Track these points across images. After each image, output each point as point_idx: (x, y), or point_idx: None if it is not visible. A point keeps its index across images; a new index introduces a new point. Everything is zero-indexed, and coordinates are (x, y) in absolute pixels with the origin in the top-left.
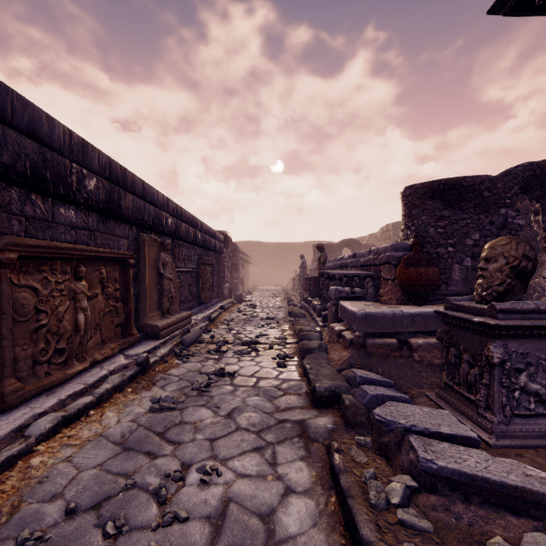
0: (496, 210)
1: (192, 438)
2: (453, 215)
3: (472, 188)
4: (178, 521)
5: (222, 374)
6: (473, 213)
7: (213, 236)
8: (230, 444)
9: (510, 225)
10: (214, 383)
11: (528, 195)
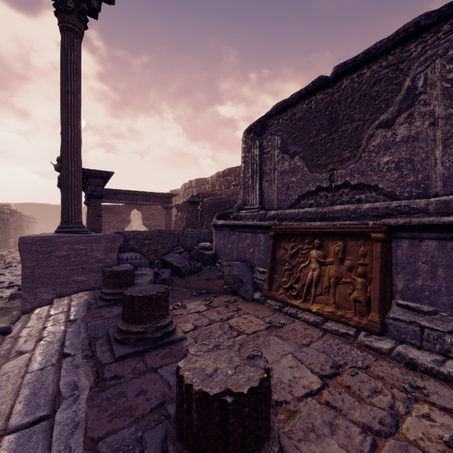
0: (121, 215)
1: (4, 272)
2: (108, 216)
3: (113, 208)
4: (5, 275)
5: (12, 266)
6: (114, 215)
7: (2, 212)
8: (15, 271)
9: (125, 219)
10: (9, 268)
11: (137, 209)
